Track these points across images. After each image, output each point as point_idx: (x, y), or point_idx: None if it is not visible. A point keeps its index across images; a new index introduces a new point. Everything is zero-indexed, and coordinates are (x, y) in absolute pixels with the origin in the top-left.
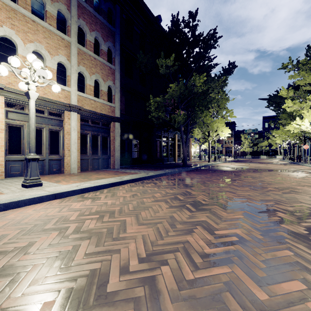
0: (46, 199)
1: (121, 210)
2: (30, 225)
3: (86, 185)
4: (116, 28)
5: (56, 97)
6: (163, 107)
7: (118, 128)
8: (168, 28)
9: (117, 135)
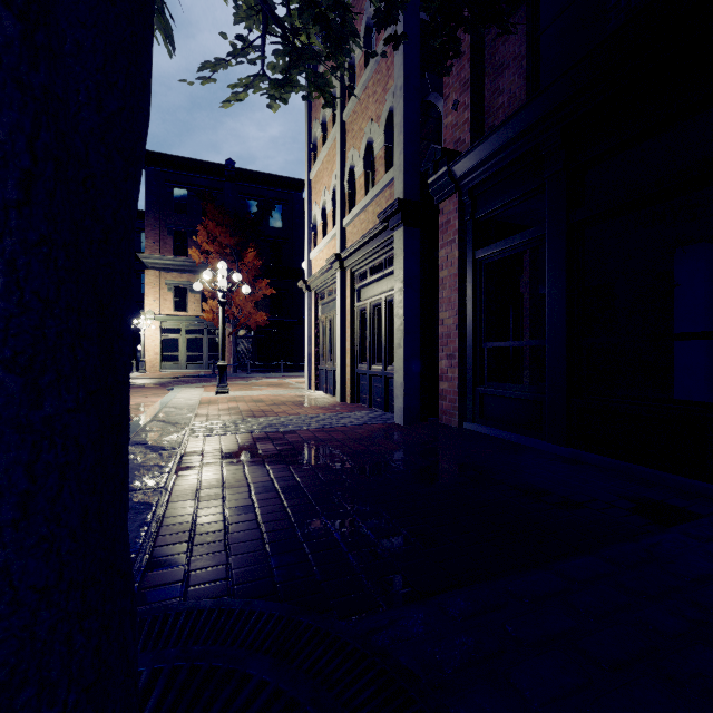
0: None
1: None
2: None
3: (175, 399)
4: None
5: None
6: None
7: (399, 250)
8: None
9: (396, 284)
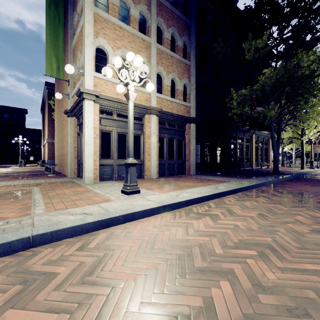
0: (157, 212)
1: (279, 244)
2: (172, 255)
3: (186, 195)
4: (191, 20)
5: (138, 101)
6: (247, 101)
7: (194, 129)
8: (255, 3)
9: (192, 137)
